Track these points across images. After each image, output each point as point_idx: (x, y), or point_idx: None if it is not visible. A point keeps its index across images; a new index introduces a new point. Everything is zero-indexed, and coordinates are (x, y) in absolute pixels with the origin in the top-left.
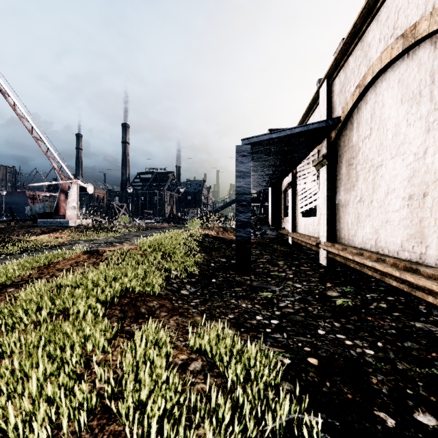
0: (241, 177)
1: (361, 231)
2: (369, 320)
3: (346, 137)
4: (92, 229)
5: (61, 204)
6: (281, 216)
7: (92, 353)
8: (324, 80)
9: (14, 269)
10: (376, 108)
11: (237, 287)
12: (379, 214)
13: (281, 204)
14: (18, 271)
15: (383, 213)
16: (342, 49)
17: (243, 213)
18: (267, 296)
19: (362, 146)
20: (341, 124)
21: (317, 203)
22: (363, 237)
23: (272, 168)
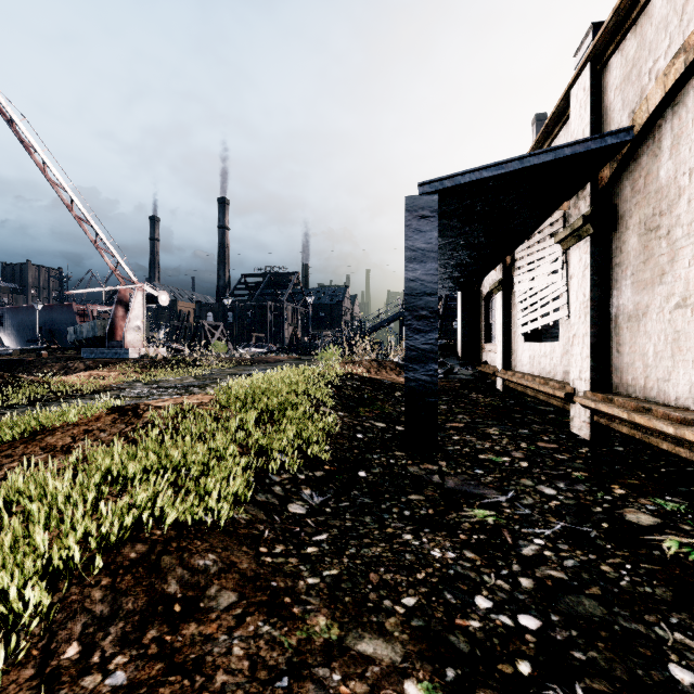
0: (417, 261)
1: (687, 371)
2: None
3: (640, 174)
4: (161, 363)
5: (118, 323)
6: (480, 342)
7: None
8: (584, 66)
9: None
10: None
11: (414, 491)
12: None
13: (480, 321)
14: None
15: None
16: None
17: (422, 332)
18: (486, 521)
19: (689, 185)
20: (628, 147)
21: (563, 315)
22: (693, 385)
23: (470, 251)
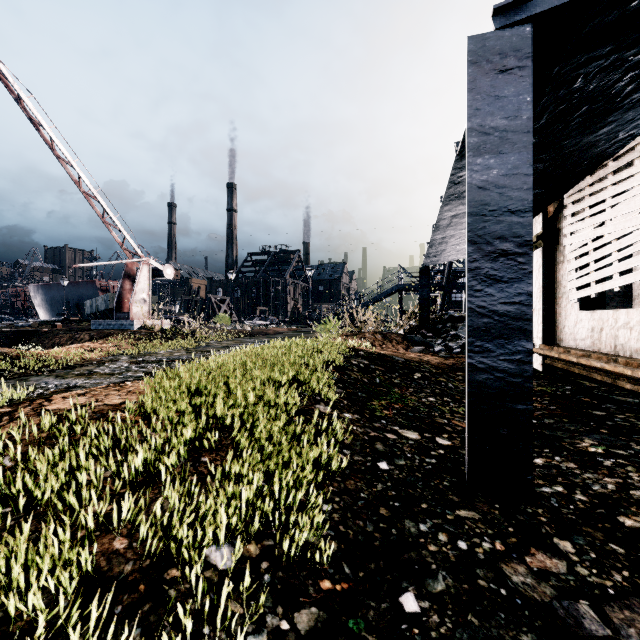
0: (490, 151)
1: None
2: None
3: None
4: (157, 335)
5: (125, 295)
6: None
7: None
8: None
9: None
10: None
11: None
12: None
13: None
14: None
15: None
16: None
17: (501, 282)
18: None
19: None
20: None
21: None
22: None
23: None
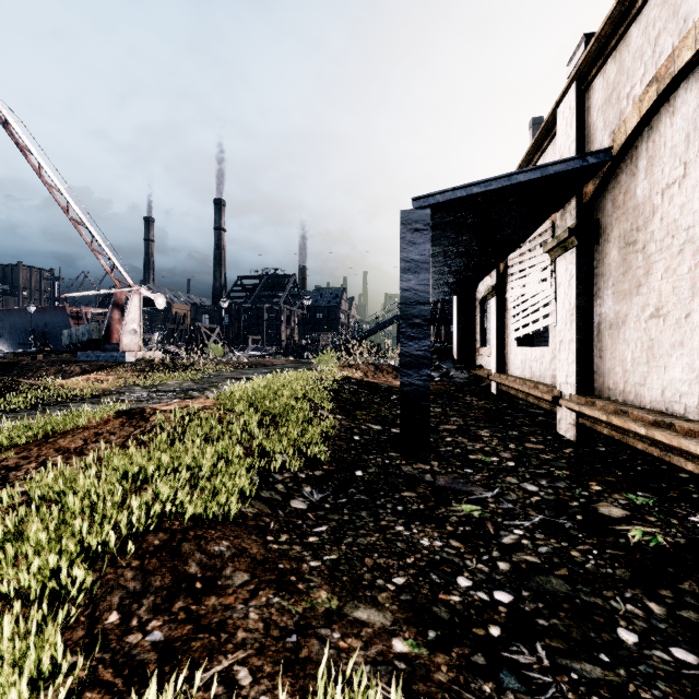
0: (411, 271)
1: (659, 377)
2: None
3: (620, 191)
4: (158, 367)
5: (114, 326)
6: (475, 345)
7: None
8: (570, 86)
9: None
10: None
11: (407, 489)
12: None
13: (475, 325)
14: None
15: None
16: (615, 13)
17: (416, 339)
18: (472, 515)
19: (661, 204)
20: (608, 166)
21: (552, 322)
22: (665, 389)
23: (464, 258)
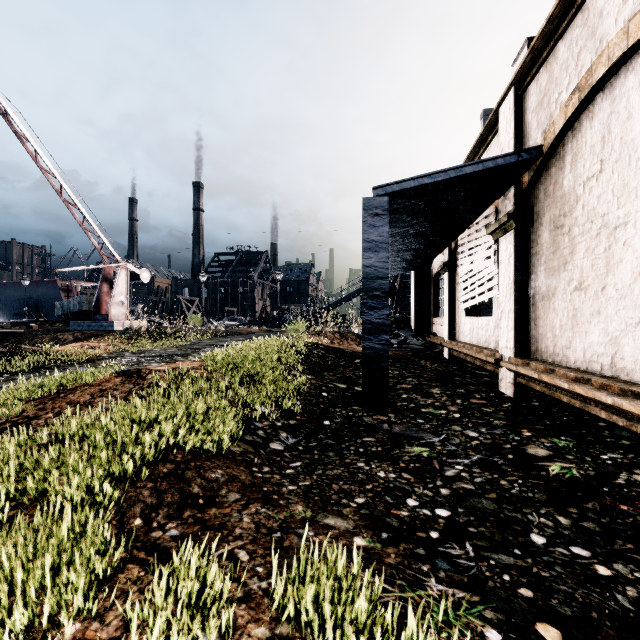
0: (371, 250)
1: (581, 340)
2: (624, 512)
3: (550, 182)
4: (145, 335)
5: (103, 298)
6: (430, 316)
7: (61, 614)
8: (509, 90)
9: (1, 401)
10: (613, 123)
11: (367, 435)
12: (620, 311)
13: (430, 298)
14: (1, 406)
15: (629, 308)
16: (545, 31)
17: (376, 309)
18: (421, 455)
19: (583, 194)
20: (541, 160)
21: (495, 294)
22: (586, 351)
23: (419, 238)
